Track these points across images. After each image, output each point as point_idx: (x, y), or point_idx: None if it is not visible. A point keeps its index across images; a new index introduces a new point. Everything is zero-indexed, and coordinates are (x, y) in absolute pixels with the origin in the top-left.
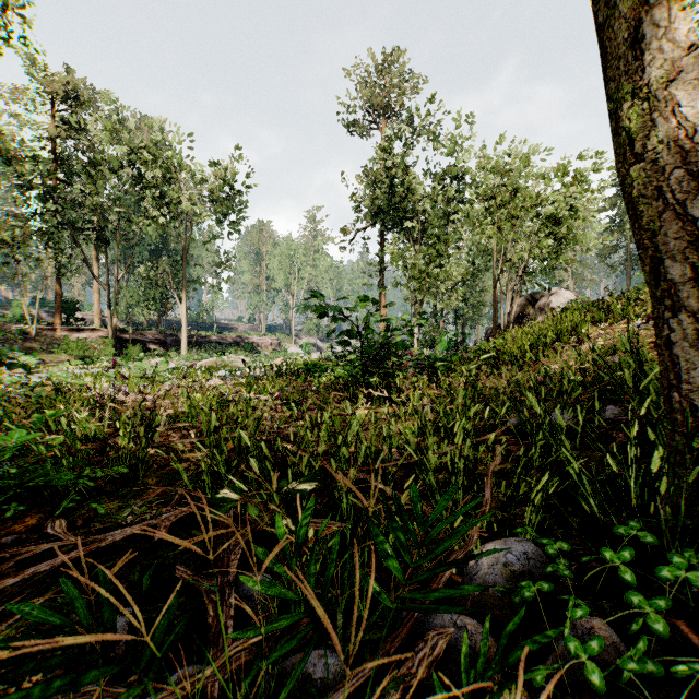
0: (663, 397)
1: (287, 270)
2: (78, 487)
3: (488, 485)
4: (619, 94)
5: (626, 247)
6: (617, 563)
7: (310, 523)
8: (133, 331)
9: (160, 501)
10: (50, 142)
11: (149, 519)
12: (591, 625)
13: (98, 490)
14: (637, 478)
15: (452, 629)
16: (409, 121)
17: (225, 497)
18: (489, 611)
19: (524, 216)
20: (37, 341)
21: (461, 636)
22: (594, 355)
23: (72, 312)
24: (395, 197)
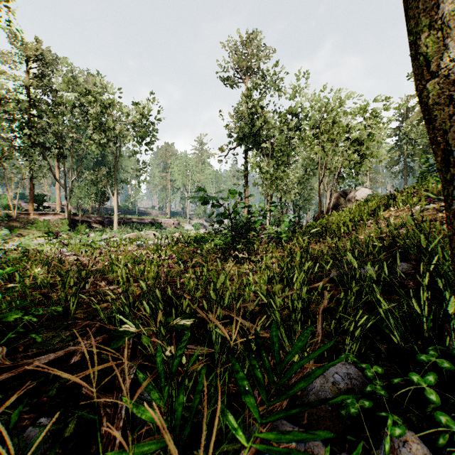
0: (451, 255)
1: (184, 175)
2: (26, 321)
3: (319, 321)
4: (417, 28)
5: (404, 161)
6: (423, 385)
7: (188, 349)
8: (82, 215)
9: (82, 332)
10: (26, 90)
11: (72, 345)
12: (405, 437)
13: (41, 324)
14: (428, 316)
15: (293, 443)
16: (263, 78)
17: (126, 330)
18: (322, 421)
19: (339, 139)
20: (17, 221)
21: (300, 447)
22: (391, 228)
23: (41, 202)
24: (255, 127)
